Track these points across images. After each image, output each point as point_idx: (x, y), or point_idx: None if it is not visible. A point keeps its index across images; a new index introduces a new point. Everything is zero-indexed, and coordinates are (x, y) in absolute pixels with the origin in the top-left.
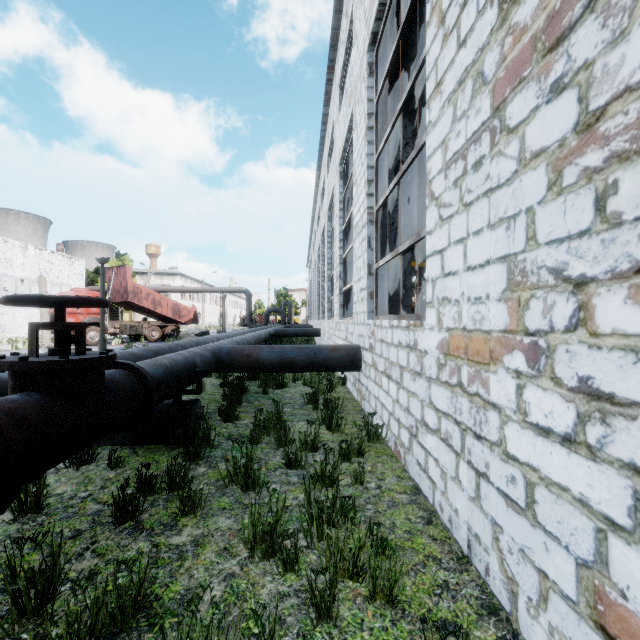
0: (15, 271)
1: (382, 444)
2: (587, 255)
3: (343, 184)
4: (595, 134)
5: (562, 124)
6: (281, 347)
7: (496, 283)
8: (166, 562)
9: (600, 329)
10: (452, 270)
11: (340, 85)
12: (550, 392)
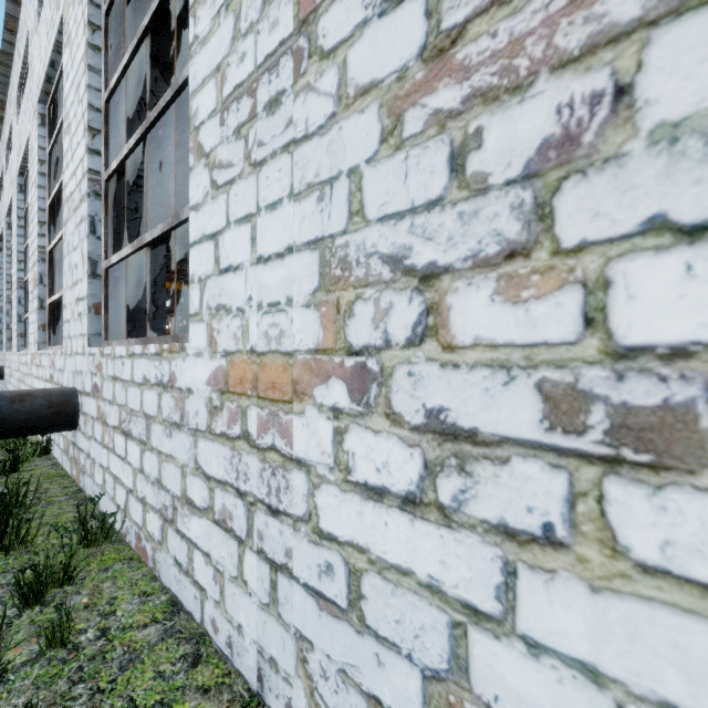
0: None
1: (114, 543)
2: (439, 235)
3: (47, 135)
4: (450, 63)
5: (403, 47)
6: None
7: (303, 280)
8: None
9: (458, 339)
10: (233, 263)
11: None
12: (385, 435)
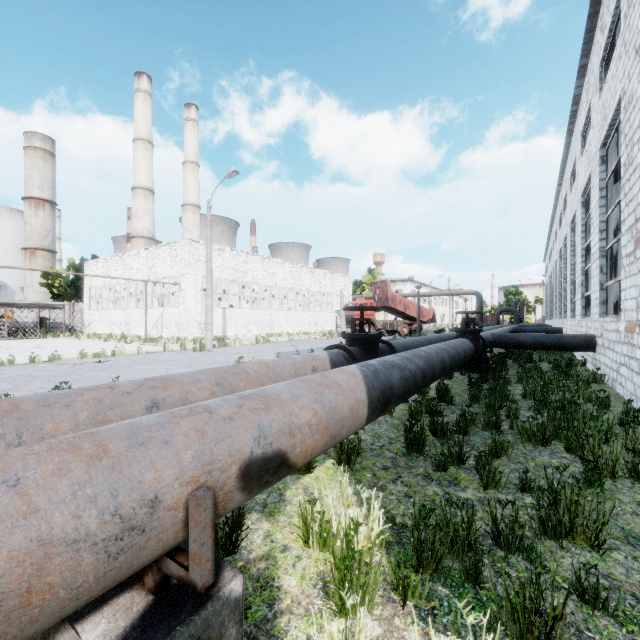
0: (321, 289)
1: (604, 385)
2: None
3: (585, 211)
4: None
5: None
6: (533, 334)
7: (634, 305)
8: None
9: None
10: (627, 298)
11: (581, 135)
12: None
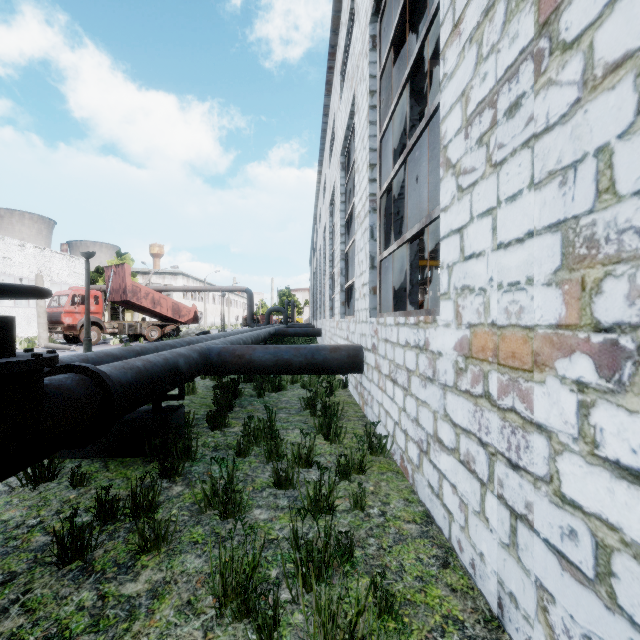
0: (13, 270)
1: (386, 457)
2: None
3: (345, 175)
4: None
5: None
6: (276, 347)
7: (543, 261)
8: (110, 623)
9: None
10: (475, 251)
11: (341, 71)
12: None
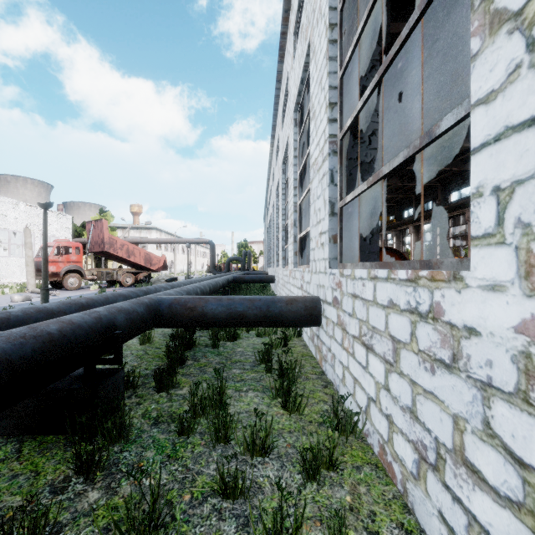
0: (8, 225)
1: (358, 438)
2: None
3: (298, 131)
4: None
5: None
6: (230, 299)
7: None
8: None
9: None
10: None
11: (295, 31)
12: None
